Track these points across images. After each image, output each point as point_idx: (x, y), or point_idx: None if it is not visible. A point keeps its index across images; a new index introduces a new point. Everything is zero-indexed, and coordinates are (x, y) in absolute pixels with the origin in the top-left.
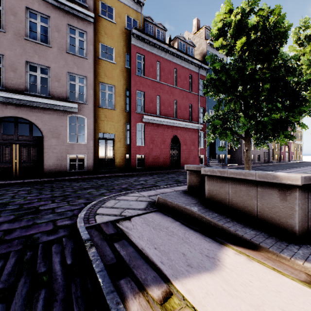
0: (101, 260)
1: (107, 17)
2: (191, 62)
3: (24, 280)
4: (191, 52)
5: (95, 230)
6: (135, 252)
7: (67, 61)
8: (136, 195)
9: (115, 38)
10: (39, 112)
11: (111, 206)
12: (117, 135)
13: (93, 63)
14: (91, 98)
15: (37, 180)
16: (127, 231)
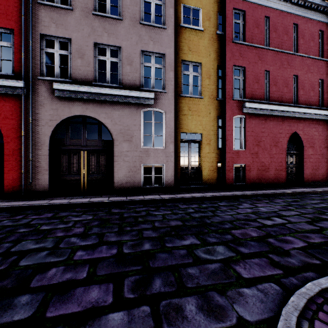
0: None
1: None
2: (322, 10)
3: None
4: None
5: None
6: None
7: (140, 35)
8: None
9: None
10: (108, 108)
11: None
12: (205, 135)
13: (173, 33)
14: (171, 84)
15: (104, 199)
16: None
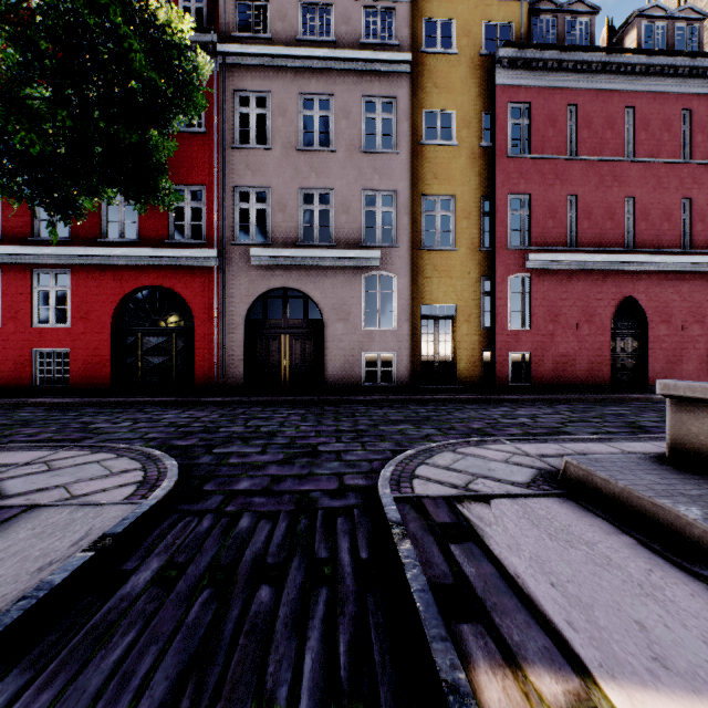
0: (422, 570)
1: (439, 48)
2: (688, 72)
3: (297, 562)
4: (688, 41)
5: (412, 508)
6: (497, 577)
7: (361, 169)
8: (505, 449)
9: (457, 86)
10: (317, 276)
11: (445, 466)
12: (462, 307)
13: (409, 158)
14: (405, 234)
15: (314, 398)
16: (480, 525)
